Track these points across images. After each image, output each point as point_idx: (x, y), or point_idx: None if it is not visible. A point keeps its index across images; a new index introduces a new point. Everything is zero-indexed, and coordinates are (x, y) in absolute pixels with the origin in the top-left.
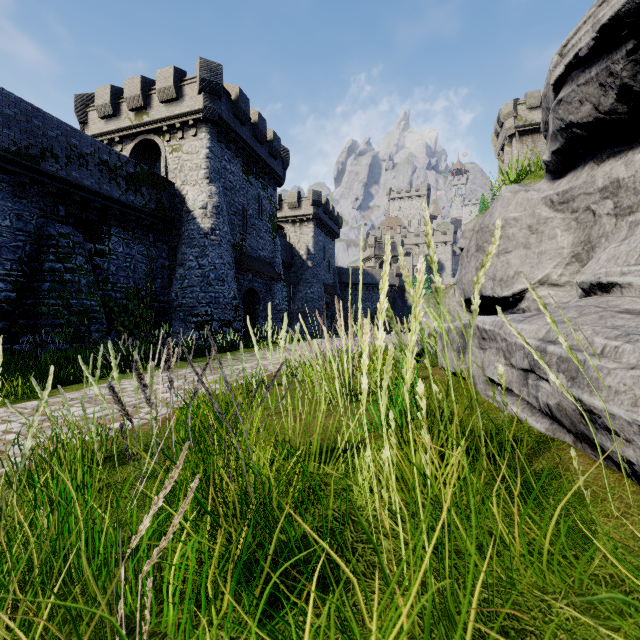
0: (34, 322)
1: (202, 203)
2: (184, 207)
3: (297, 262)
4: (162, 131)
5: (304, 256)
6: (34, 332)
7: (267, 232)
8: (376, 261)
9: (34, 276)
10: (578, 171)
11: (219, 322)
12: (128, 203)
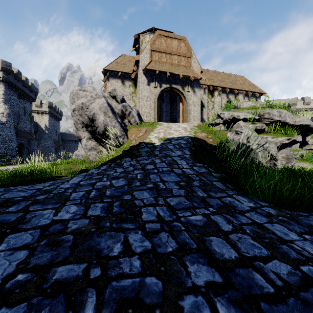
0: None
1: (1, 111)
2: None
3: (40, 130)
4: None
5: (44, 128)
6: None
7: (28, 120)
8: None
9: None
10: None
11: (10, 155)
12: None
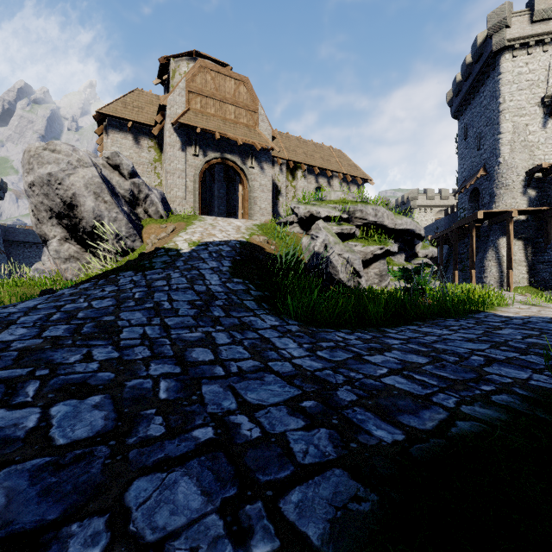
0: None
1: None
2: None
3: None
4: None
5: None
6: None
7: None
8: None
9: None
10: None
11: None
12: None
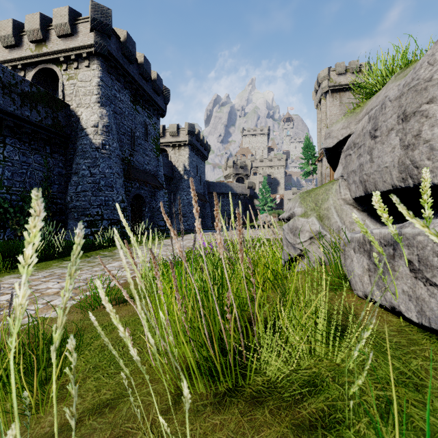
0: None
1: (94, 122)
2: (78, 125)
3: (176, 176)
4: (60, 61)
5: (182, 172)
6: None
7: (152, 151)
8: (234, 177)
9: None
10: None
11: (108, 221)
12: (23, 117)
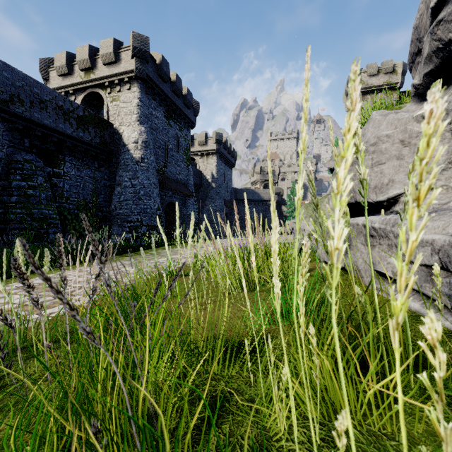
0: (4, 226)
1: (134, 139)
2: (121, 142)
3: (204, 184)
4: (105, 86)
5: (210, 179)
6: (4, 234)
7: (183, 161)
8: (261, 184)
9: (4, 191)
10: (450, 88)
11: (147, 227)
12: (78, 138)
